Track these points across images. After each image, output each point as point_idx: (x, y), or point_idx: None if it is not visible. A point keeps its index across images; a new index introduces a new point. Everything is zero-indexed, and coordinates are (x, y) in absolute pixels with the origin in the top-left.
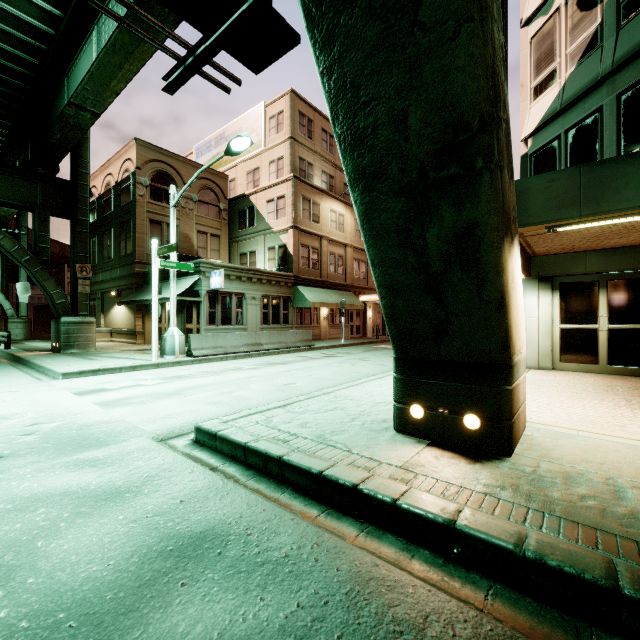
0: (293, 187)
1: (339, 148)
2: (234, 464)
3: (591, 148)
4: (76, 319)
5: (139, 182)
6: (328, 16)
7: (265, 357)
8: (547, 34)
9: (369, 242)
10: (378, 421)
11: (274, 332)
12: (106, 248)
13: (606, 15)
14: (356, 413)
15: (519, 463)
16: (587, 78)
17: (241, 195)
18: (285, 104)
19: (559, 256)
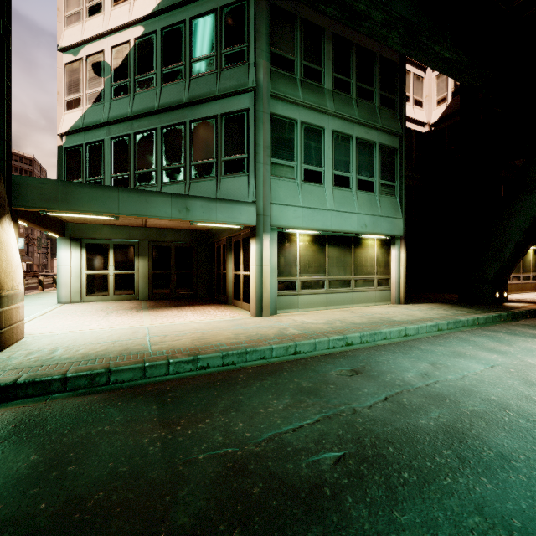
0: None
1: None
2: None
3: (99, 162)
4: None
5: None
6: None
7: None
8: (76, 70)
9: None
10: None
11: None
12: None
13: (106, 87)
14: None
15: (1, 356)
16: (97, 118)
17: None
18: None
19: (85, 225)
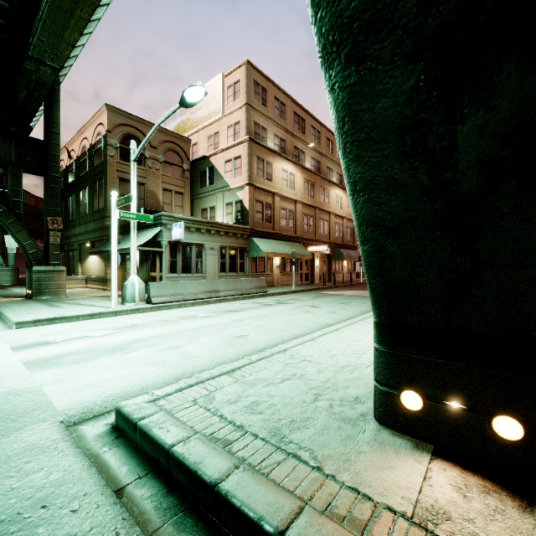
0: (248, 148)
1: None
2: (152, 479)
3: None
4: (47, 268)
5: (109, 144)
6: None
7: (221, 304)
8: None
9: (351, 154)
10: (349, 400)
11: (230, 280)
12: (82, 204)
13: None
14: (319, 385)
15: None
16: None
17: (202, 157)
18: (241, 74)
19: None
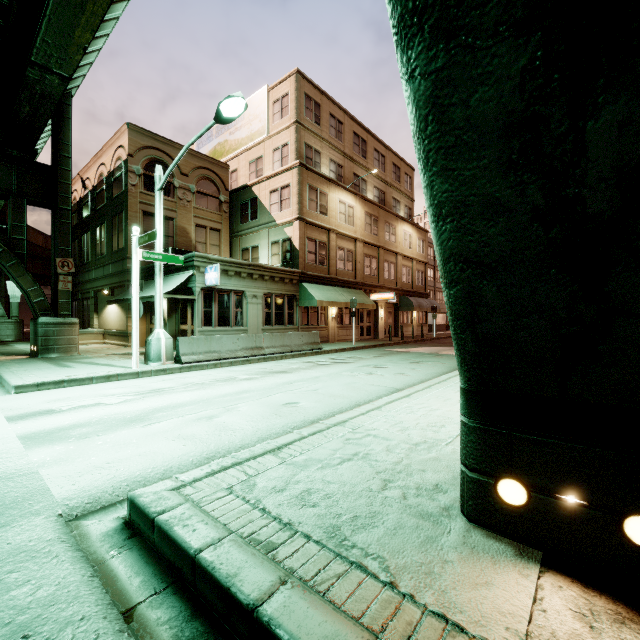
0: (298, 175)
1: None
2: (172, 595)
3: None
4: (56, 319)
5: (131, 170)
6: None
7: (265, 363)
8: None
9: (435, 166)
10: (427, 488)
11: (277, 334)
12: (99, 243)
13: None
14: (388, 467)
15: None
16: None
17: (243, 186)
18: (290, 86)
19: None
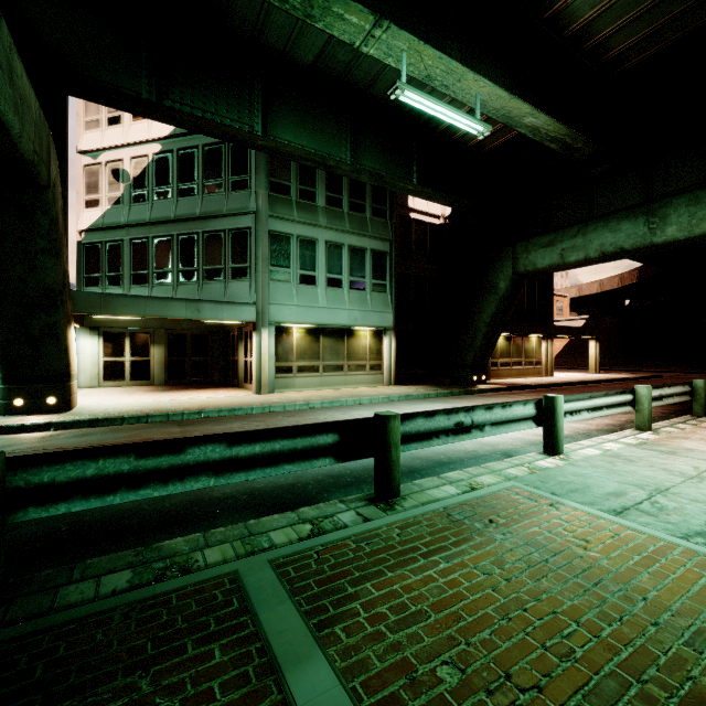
0: None
1: None
2: None
3: (119, 259)
4: None
5: None
6: None
7: None
8: (95, 173)
9: None
10: None
11: None
12: None
13: (126, 192)
14: None
15: (74, 412)
16: (117, 219)
17: None
18: None
19: None
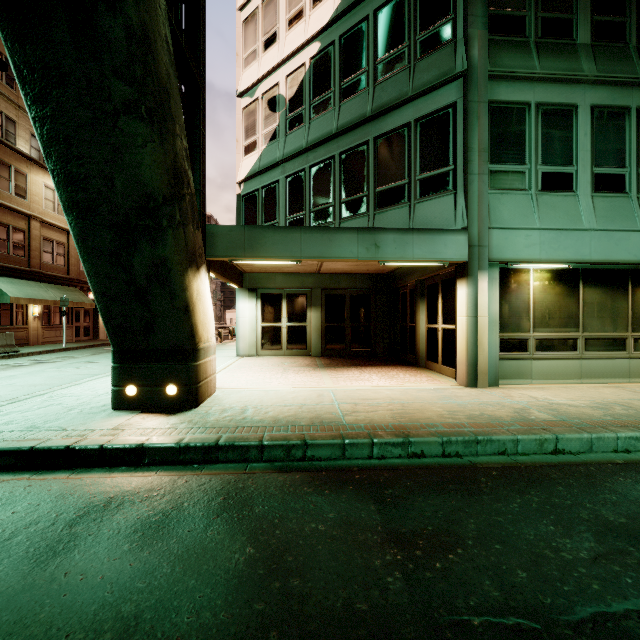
0: None
1: (53, 179)
2: None
3: (274, 205)
4: None
5: None
6: (41, 83)
7: None
8: (252, 112)
9: (85, 257)
10: (98, 407)
11: None
12: None
13: (281, 122)
14: (75, 405)
15: (200, 410)
16: (272, 157)
17: None
18: None
19: (260, 274)
